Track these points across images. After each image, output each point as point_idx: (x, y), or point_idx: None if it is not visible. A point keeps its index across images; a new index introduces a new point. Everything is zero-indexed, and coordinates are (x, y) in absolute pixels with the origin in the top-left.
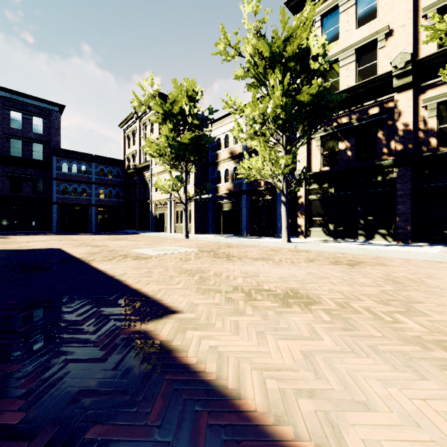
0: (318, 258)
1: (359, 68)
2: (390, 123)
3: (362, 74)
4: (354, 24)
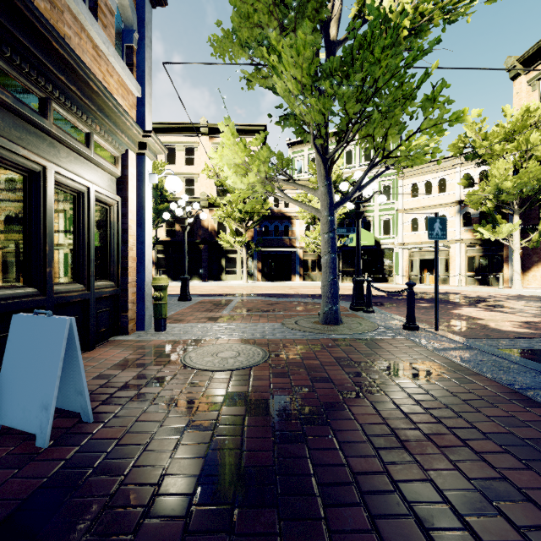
0: (170, 287)
1: (186, 187)
2: (200, 222)
3: (188, 191)
4: (184, 162)
